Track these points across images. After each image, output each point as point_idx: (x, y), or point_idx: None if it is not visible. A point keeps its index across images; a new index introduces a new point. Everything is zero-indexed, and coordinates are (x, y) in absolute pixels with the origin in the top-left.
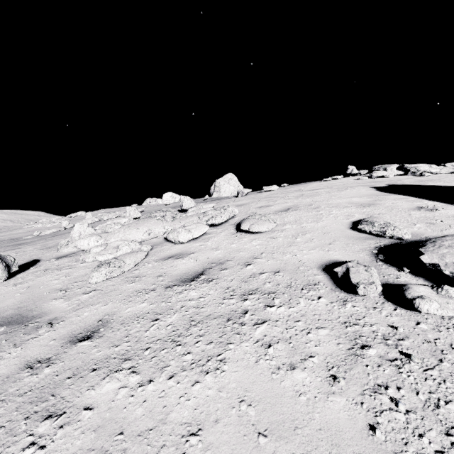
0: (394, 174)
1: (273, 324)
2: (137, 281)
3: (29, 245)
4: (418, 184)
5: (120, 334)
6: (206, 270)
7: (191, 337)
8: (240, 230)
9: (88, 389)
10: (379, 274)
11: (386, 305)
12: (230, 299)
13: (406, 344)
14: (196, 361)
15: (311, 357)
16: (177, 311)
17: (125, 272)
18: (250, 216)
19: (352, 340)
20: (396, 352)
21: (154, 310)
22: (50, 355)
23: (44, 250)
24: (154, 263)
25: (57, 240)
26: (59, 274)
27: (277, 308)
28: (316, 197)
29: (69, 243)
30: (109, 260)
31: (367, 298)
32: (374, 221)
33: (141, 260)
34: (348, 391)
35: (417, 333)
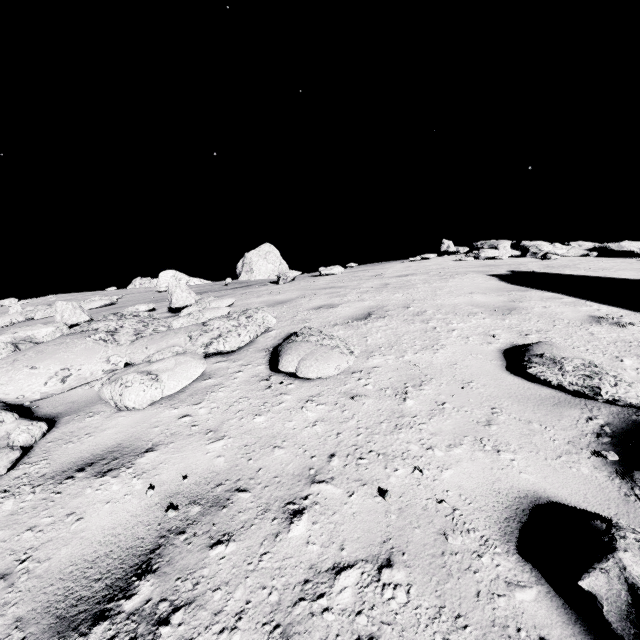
0: (508, 254)
1: None
2: None
3: None
4: (554, 272)
5: None
6: (164, 544)
7: None
8: (277, 368)
9: None
10: None
11: None
12: None
13: None
14: None
15: None
16: None
17: None
18: (298, 334)
19: None
20: None
21: None
22: None
23: None
24: (24, 496)
25: None
26: None
27: None
28: (411, 291)
29: None
30: None
31: None
32: (559, 358)
33: None
34: None
35: None
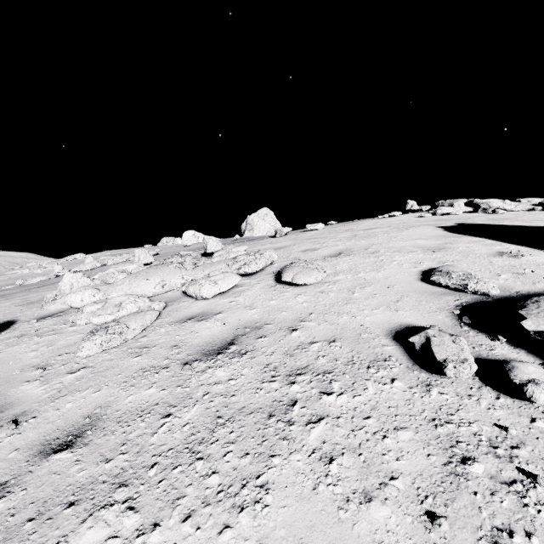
0: (461, 210)
1: (333, 423)
2: (144, 353)
3: (6, 299)
4: (493, 224)
5: (114, 440)
6: (237, 338)
7: (217, 444)
8: (280, 282)
9: (57, 541)
10: (468, 345)
11: (484, 391)
12: (272, 382)
13: (523, 455)
14: (224, 487)
15: (392, 480)
16: (198, 402)
17: (128, 340)
18: (292, 262)
19: (447, 448)
20: (512, 468)
21: (166, 399)
22: (7, 478)
23: (24, 307)
24: (168, 327)
25: (43, 293)
26: (39, 343)
27: (337, 396)
28: (373, 239)
29: (57, 298)
30: (107, 324)
31: (457, 380)
32: (451, 271)
33: (151, 323)
34: (456, 542)
35: (535, 435)
